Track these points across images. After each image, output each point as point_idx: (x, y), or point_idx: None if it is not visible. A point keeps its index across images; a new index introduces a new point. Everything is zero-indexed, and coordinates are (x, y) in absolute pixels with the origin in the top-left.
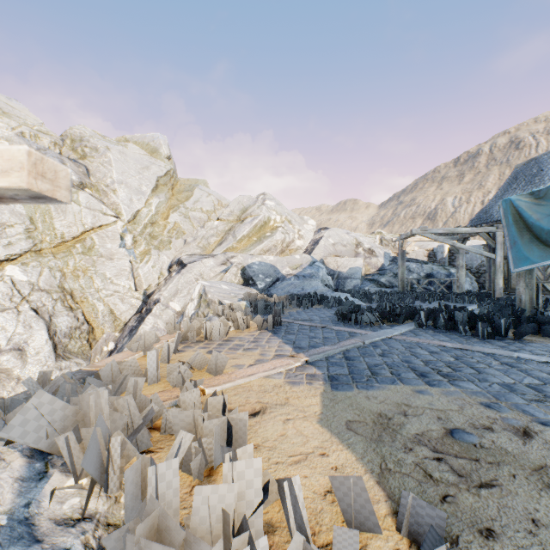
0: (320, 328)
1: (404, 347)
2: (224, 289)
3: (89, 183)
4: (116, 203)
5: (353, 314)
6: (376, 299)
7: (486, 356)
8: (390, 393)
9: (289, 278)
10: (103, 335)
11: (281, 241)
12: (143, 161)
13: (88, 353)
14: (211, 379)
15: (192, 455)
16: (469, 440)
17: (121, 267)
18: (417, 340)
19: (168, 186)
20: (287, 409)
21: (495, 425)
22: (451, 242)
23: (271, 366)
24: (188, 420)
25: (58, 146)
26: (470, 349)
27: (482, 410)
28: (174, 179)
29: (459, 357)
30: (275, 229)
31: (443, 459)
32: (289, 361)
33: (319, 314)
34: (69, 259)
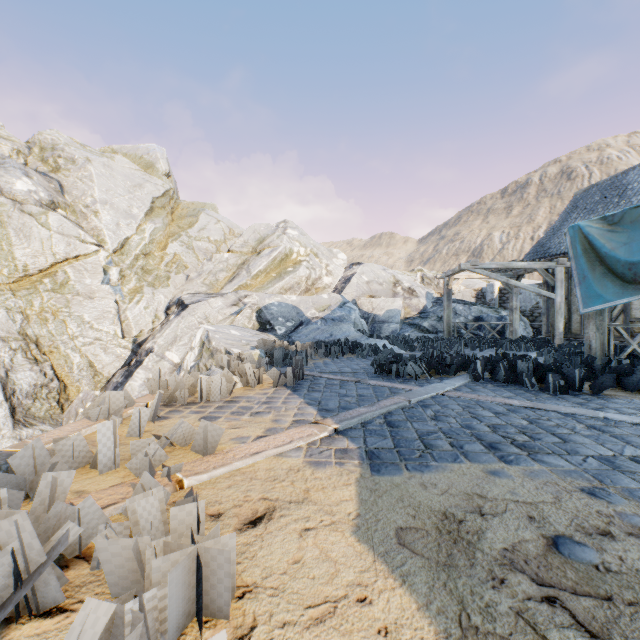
0: (354, 383)
1: (461, 407)
2: (234, 334)
3: (63, 202)
4: (98, 228)
5: (394, 364)
6: (419, 347)
7: (566, 417)
8: (454, 476)
9: (315, 321)
10: (79, 394)
11: (305, 278)
12: (135, 178)
13: (59, 418)
14: (197, 462)
15: (126, 626)
16: (586, 557)
17: (104, 308)
18: (476, 397)
19: (166, 209)
20: (306, 510)
21: (614, 528)
22: (505, 279)
23: (287, 439)
24: (128, 554)
25: (23, 155)
26: (544, 408)
27: (587, 501)
28: (175, 201)
29: (533, 420)
30: (298, 263)
31: (556, 599)
32: (311, 430)
33: (351, 365)
34: (34, 297)
